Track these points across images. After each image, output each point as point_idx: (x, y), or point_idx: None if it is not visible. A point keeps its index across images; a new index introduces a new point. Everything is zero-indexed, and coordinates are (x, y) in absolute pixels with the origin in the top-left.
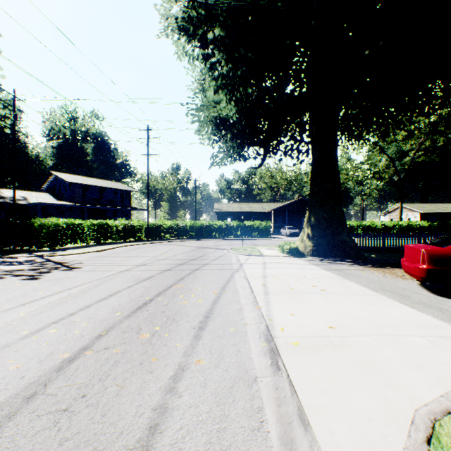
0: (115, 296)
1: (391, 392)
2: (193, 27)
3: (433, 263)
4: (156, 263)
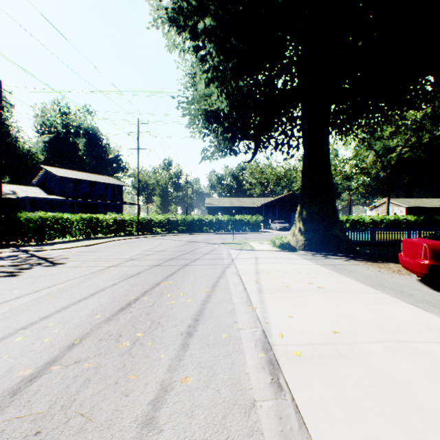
0: (97, 295)
1: (421, 422)
2: (183, 17)
3: (436, 259)
4: (145, 259)
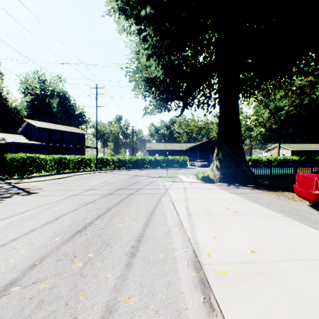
0: (59, 219)
1: None
2: (130, 7)
3: None
4: (100, 189)
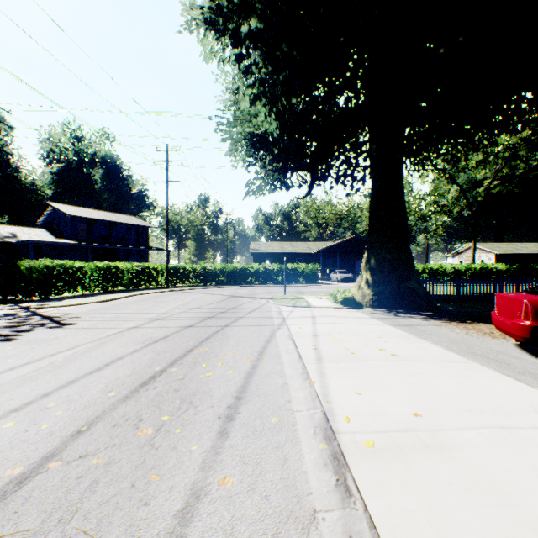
0: (113, 365)
1: None
2: (223, 18)
3: None
4: (175, 318)
